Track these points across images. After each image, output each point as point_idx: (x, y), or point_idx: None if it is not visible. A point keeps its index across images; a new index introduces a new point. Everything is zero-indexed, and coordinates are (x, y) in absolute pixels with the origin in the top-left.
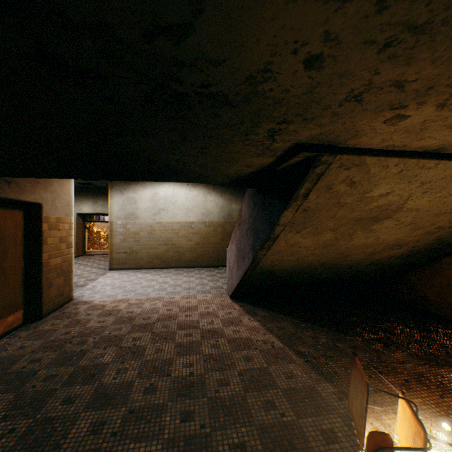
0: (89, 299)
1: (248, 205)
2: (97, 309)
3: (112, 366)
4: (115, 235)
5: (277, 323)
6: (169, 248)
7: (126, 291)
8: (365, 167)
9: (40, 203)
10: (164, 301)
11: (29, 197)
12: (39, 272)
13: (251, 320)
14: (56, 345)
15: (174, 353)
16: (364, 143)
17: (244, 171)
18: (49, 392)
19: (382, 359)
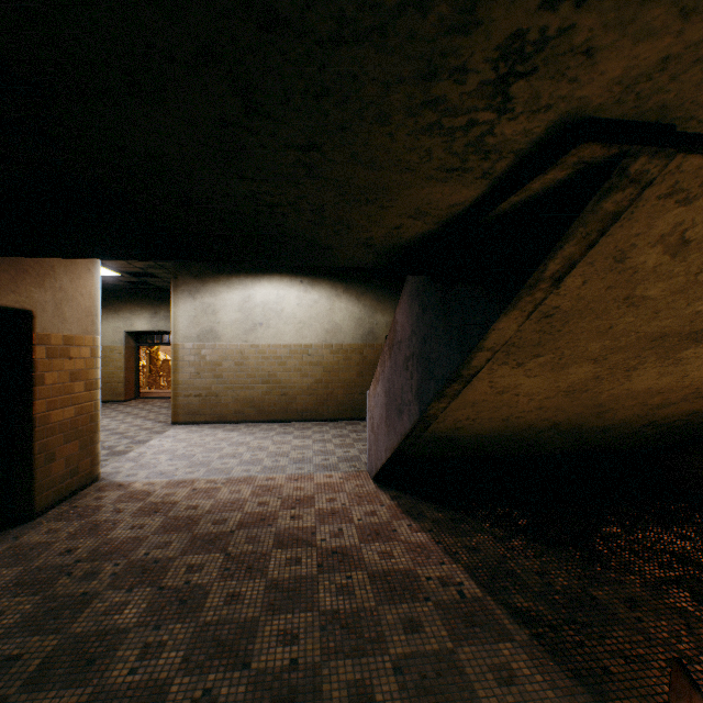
0: (126, 480)
1: (409, 310)
2: (135, 500)
3: (134, 638)
4: (182, 367)
5: (465, 536)
6: (271, 388)
7: (193, 464)
8: None
9: (30, 310)
10: (256, 486)
11: (4, 298)
12: (28, 436)
13: (414, 530)
14: (41, 578)
15: (262, 606)
16: None
17: (407, 230)
18: None
19: (699, 634)
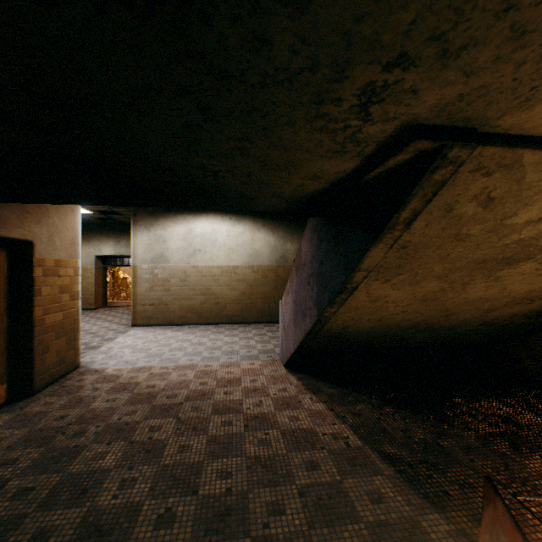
0: (100, 367)
1: (310, 241)
2: (108, 382)
3: (115, 475)
4: (139, 283)
5: (351, 405)
6: (207, 299)
7: (150, 355)
8: (518, 170)
9: (31, 241)
10: (198, 371)
11: (13, 232)
12: (29, 333)
13: (314, 401)
14: (44, 436)
15: (205, 453)
16: (528, 123)
17: (308, 187)
18: (14, 520)
19: (513, 469)
